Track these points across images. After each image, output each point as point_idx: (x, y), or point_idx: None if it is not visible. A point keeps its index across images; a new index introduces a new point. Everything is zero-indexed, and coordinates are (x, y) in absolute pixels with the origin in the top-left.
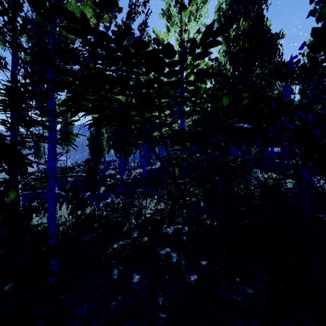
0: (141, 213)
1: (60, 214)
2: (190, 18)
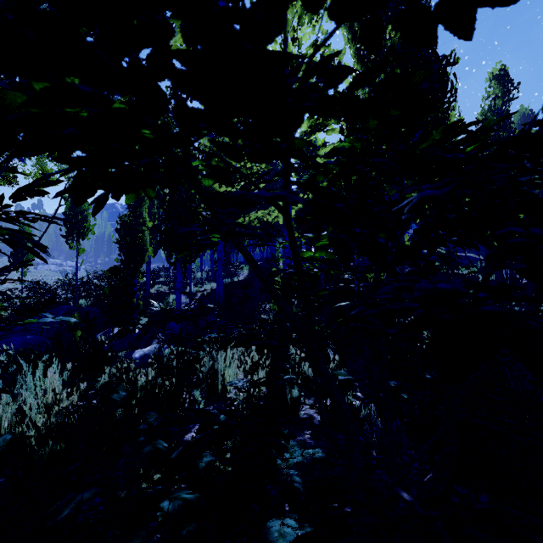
0: (216, 376)
1: (44, 387)
2: (301, 19)
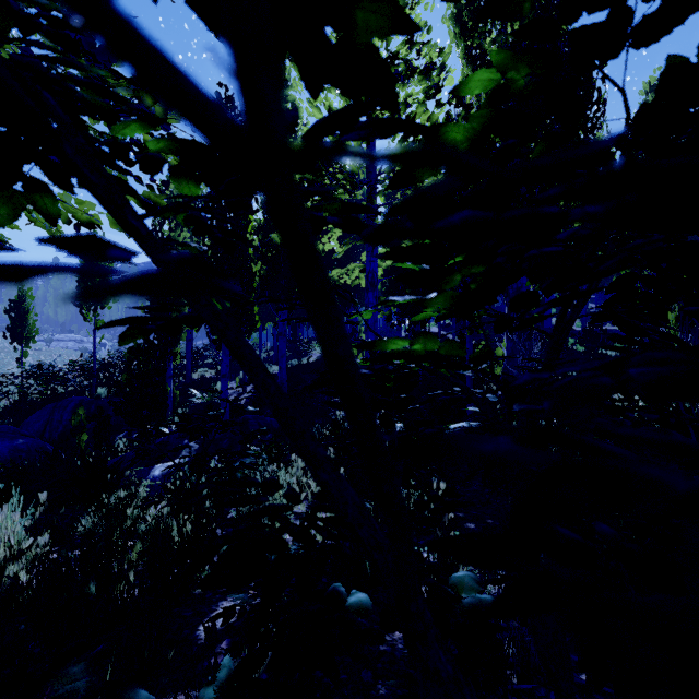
0: None
1: None
2: None
